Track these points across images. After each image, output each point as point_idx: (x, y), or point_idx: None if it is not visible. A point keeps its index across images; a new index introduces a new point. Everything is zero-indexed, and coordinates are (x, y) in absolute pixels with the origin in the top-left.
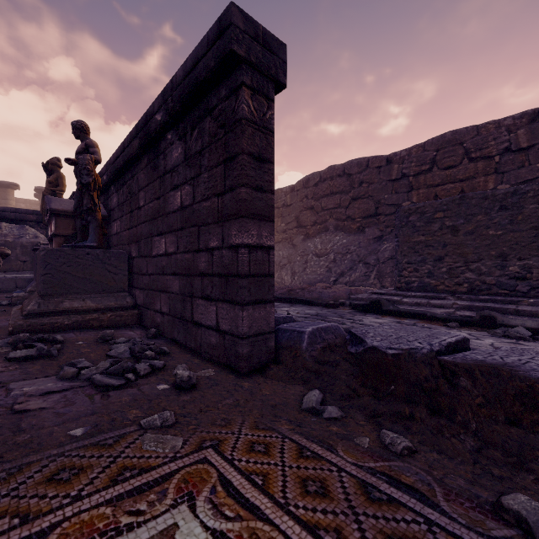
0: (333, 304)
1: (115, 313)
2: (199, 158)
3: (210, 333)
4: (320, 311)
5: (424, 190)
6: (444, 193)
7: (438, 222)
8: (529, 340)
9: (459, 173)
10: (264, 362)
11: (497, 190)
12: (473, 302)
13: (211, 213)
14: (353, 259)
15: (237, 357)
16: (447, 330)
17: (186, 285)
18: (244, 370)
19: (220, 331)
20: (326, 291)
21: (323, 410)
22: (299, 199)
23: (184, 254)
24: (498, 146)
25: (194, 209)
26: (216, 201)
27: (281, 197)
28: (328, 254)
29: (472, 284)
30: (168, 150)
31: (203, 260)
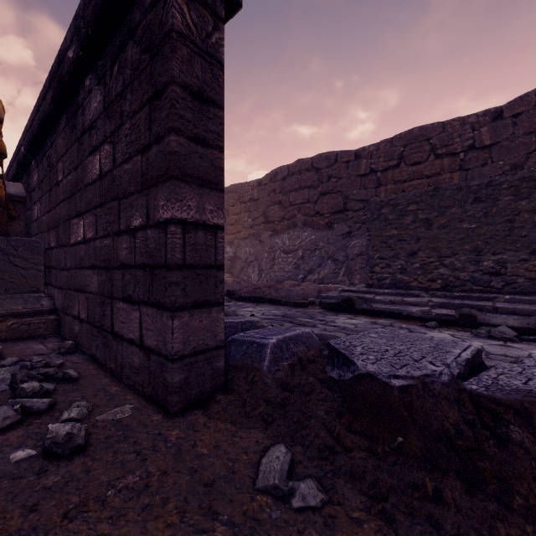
0: (302, 303)
1: (20, 321)
2: (119, 103)
3: (133, 351)
4: (288, 311)
5: (391, 186)
6: (411, 189)
7: (411, 215)
8: (516, 341)
9: (426, 170)
10: (209, 391)
11: (471, 181)
12: (449, 299)
13: (134, 178)
14: (322, 256)
15: (166, 388)
16: (428, 331)
17: (105, 282)
18: (175, 407)
19: (144, 348)
20: (294, 289)
21: (292, 491)
22: (266, 193)
23: (103, 240)
24: (462, 143)
25: (115, 175)
26: (140, 160)
27: (248, 191)
28: (296, 251)
29: (446, 280)
30: (87, 100)
31: (124, 246)
